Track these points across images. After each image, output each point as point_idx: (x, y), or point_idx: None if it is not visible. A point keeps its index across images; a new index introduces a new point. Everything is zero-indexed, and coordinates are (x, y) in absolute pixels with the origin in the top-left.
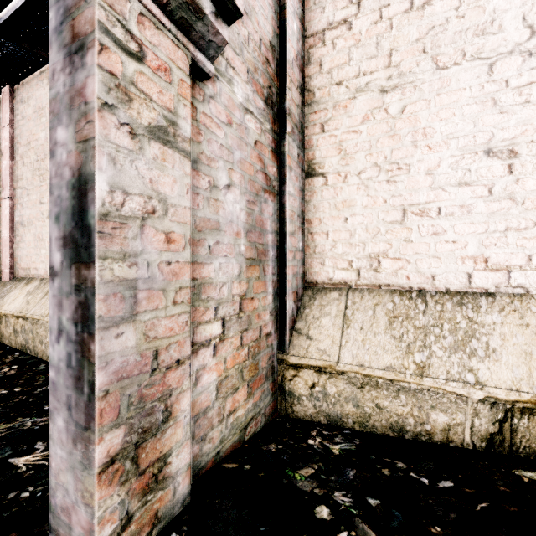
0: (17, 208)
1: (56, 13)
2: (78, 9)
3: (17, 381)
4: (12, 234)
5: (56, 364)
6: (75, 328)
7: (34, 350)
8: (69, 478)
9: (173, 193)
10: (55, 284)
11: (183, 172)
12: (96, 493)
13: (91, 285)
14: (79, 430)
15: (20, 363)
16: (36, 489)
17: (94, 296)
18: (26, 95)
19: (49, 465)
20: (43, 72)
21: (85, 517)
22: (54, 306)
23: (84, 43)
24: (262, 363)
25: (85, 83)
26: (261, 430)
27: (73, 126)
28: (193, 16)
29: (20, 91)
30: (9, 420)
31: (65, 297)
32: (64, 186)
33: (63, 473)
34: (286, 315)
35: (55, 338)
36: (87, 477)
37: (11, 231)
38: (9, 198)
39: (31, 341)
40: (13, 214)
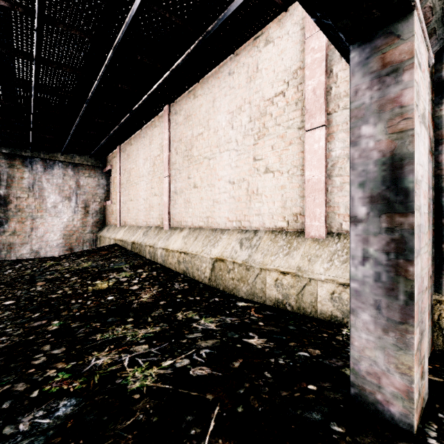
0: (172, 183)
1: (360, 53)
2: (390, 46)
3: (193, 293)
4: (169, 200)
5: (360, 279)
6: (386, 256)
7: (192, 274)
8: (378, 354)
9: (425, 161)
10: (359, 227)
11: (426, 145)
12: (415, 367)
13: (409, 227)
14: (391, 323)
15: (187, 281)
16: (285, 360)
17: (413, 235)
18: (178, 108)
19: (351, 343)
20: (191, 91)
21: (399, 381)
22: (358, 242)
23: (398, 68)
24: (428, 301)
25: (399, 94)
26: (430, 357)
27: (383, 123)
28: (440, 24)
29: (174, 107)
30: (213, 316)
31: (372, 236)
32: (371, 163)
33: (369, 350)
34: (443, 261)
35: (359, 262)
36: (403, 355)
37: (169, 197)
38: (168, 177)
39: (190, 268)
40: (170, 187)
